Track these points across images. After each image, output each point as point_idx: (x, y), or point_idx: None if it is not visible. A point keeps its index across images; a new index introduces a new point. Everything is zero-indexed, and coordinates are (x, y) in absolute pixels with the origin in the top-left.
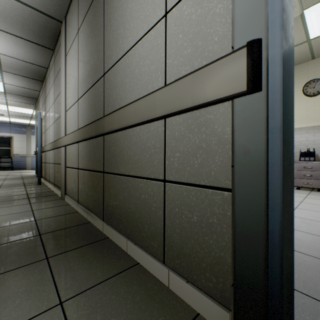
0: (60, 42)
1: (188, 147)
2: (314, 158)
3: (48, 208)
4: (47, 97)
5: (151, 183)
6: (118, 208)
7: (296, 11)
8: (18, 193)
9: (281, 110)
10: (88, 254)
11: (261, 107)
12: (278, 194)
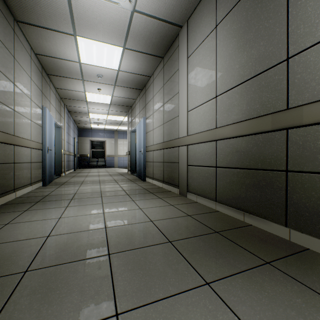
0: (175, 47)
1: None
2: None
3: (183, 204)
4: (148, 103)
5: None
6: None
7: None
8: (136, 187)
9: None
10: (316, 267)
11: None
12: None
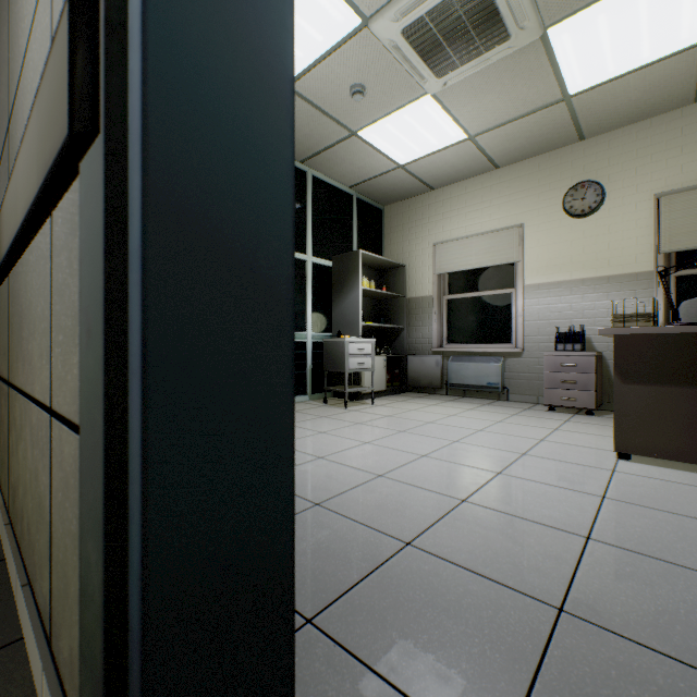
0: None
1: (70, 315)
2: (581, 345)
3: None
4: None
5: (42, 416)
6: (19, 482)
7: (530, 29)
8: None
9: (141, 193)
10: None
11: (100, 185)
12: (137, 467)
